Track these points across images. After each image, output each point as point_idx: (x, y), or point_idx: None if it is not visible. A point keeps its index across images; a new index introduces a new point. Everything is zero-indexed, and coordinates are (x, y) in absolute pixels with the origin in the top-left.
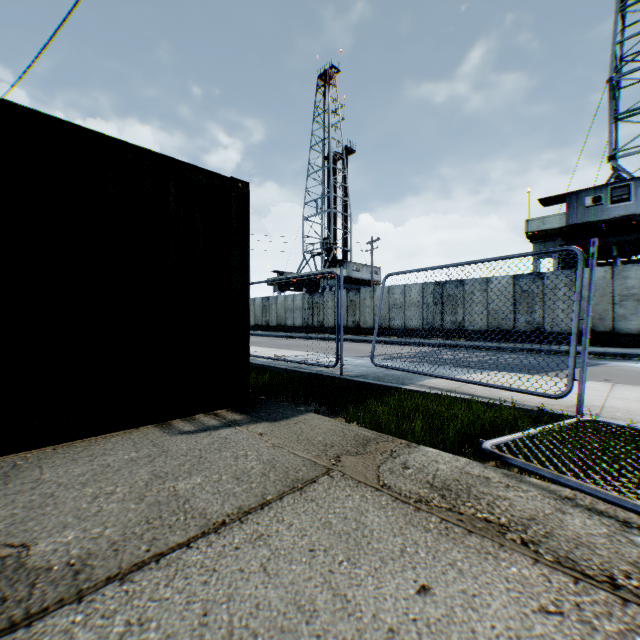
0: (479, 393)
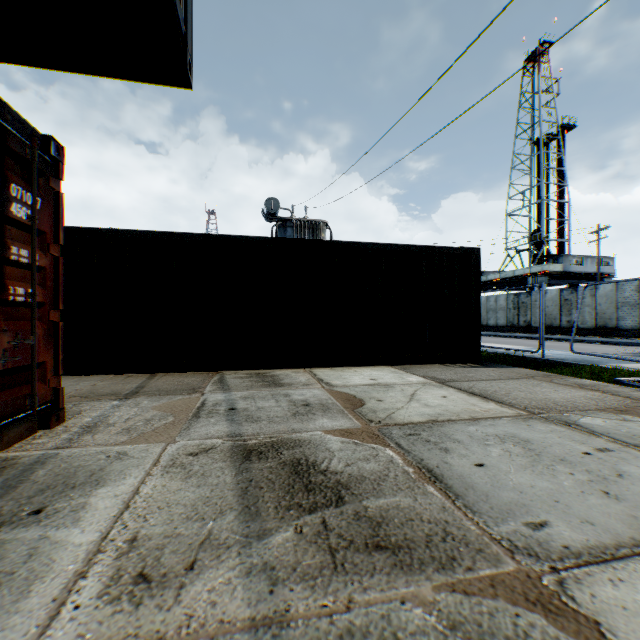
0: None
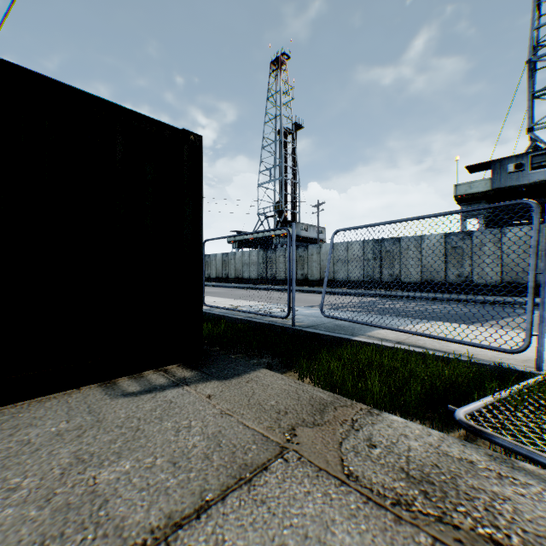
0: (429, 345)
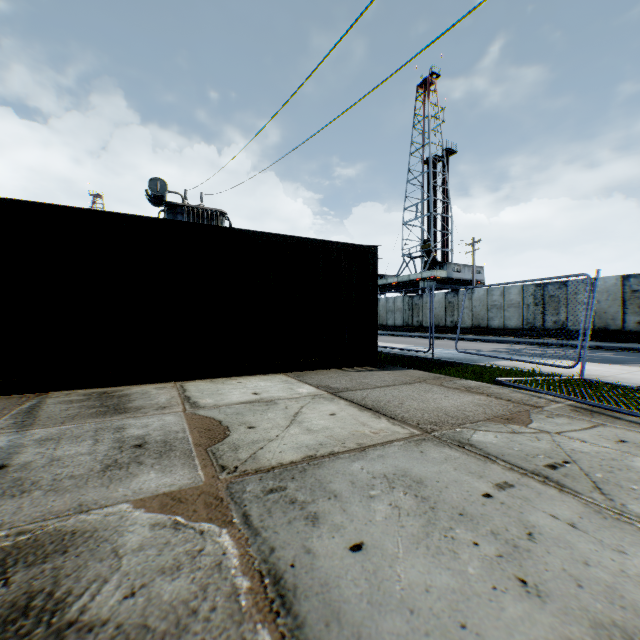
0: (526, 368)
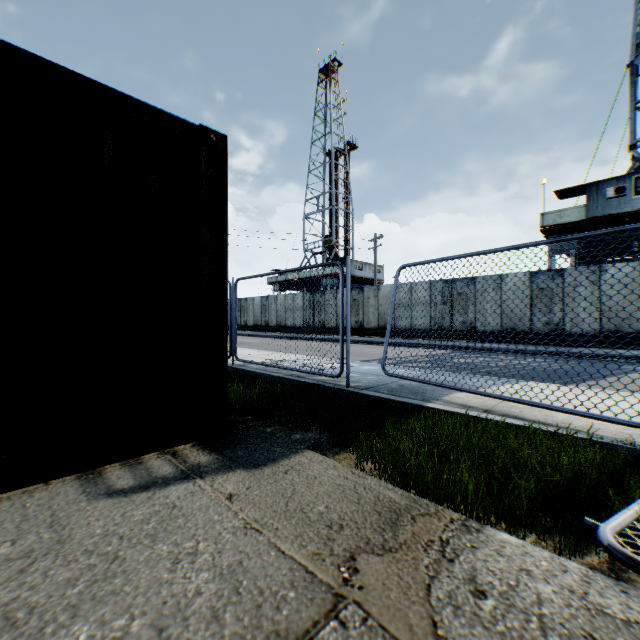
0: (527, 415)
